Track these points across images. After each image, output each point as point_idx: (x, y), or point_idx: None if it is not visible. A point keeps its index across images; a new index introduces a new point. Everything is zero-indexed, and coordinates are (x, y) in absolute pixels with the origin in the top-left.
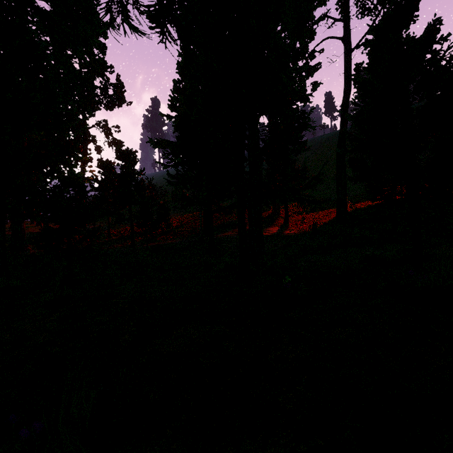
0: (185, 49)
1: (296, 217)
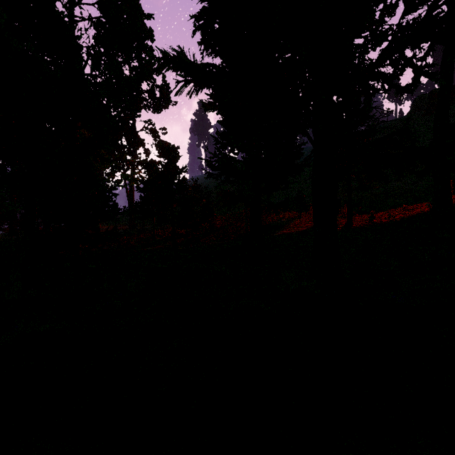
0: None
1: (361, 216)
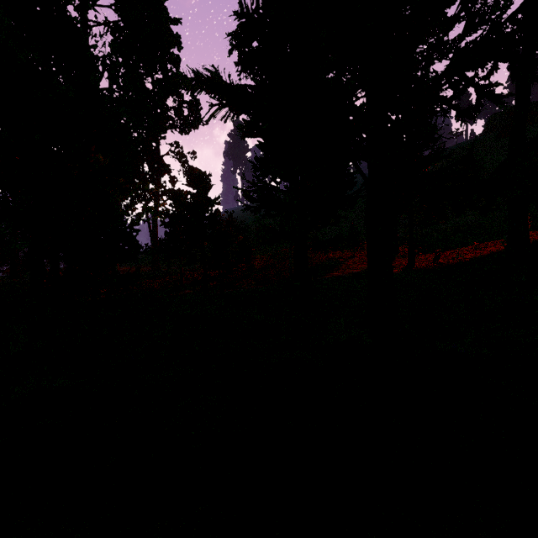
0: None
1: (425, 256)
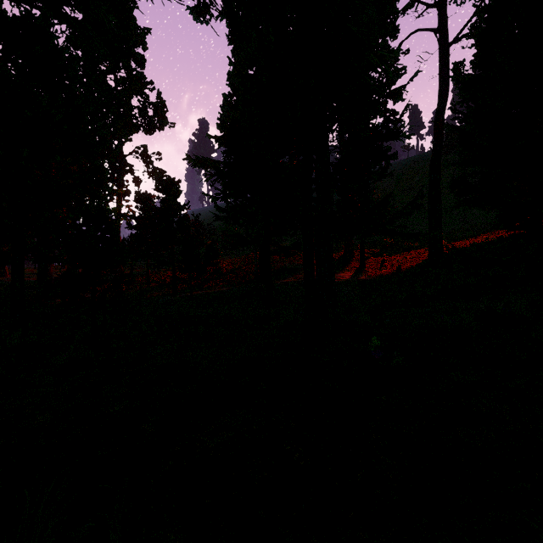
0: (230, 18)
1: (375, 260)
